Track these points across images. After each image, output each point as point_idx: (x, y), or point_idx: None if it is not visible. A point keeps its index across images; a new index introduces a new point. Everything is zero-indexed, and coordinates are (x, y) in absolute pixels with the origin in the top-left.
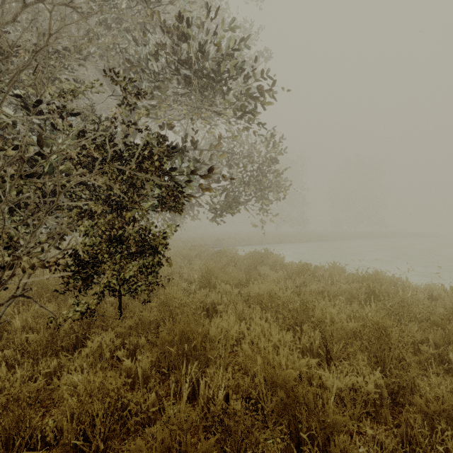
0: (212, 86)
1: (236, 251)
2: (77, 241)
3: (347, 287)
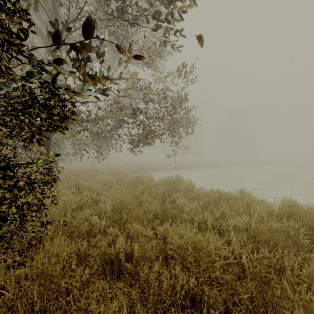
0: None
1: (152, 177)
2: None
3: (281, 225)
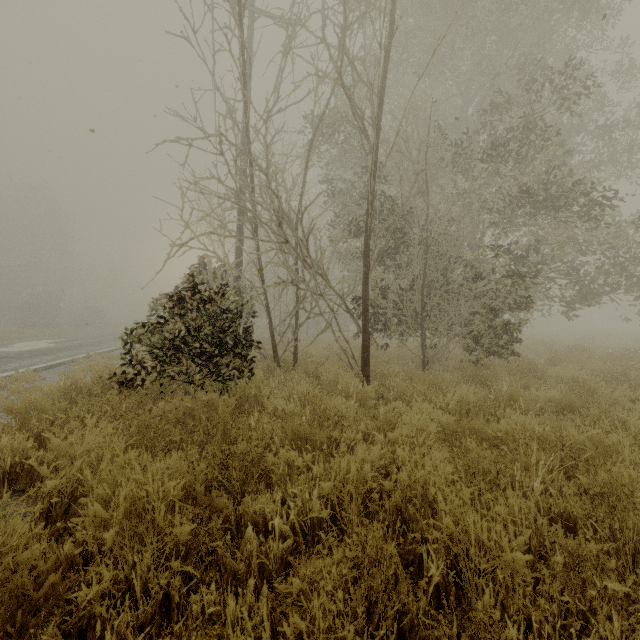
0: (556, 216)
1: (605, 350)
2: (481, 326)
3: None
